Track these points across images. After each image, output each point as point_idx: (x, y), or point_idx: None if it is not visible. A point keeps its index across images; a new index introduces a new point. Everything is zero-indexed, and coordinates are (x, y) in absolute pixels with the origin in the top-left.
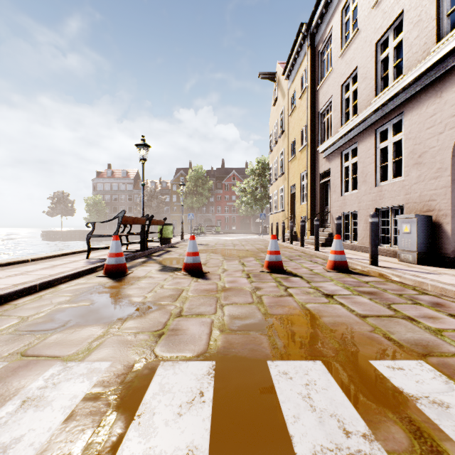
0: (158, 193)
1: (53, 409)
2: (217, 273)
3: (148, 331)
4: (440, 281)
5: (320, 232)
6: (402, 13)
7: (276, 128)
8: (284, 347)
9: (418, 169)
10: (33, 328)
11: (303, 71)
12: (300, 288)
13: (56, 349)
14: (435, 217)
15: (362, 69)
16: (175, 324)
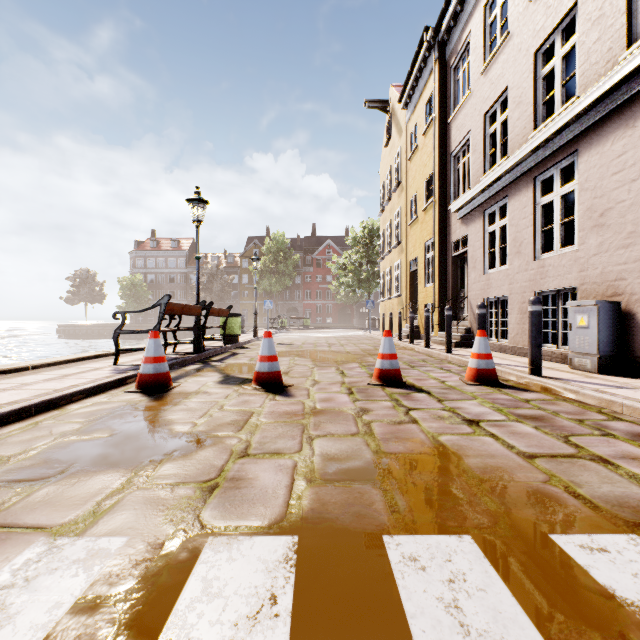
0: (223, 272)
1: (16, 630)
2: (305, 386)
3: (194, 482)
4: (638, 399)
5: (454, 327)
6: (575, 7)
7: (390, 178)
8: (408, 510)
9: (599, 234)
10: (14, 476)
11: (428, 96)
12: (428, 410)
13: (43, 513)
14: (625, 305)
15: (515, 90)
16: (236, 469)
